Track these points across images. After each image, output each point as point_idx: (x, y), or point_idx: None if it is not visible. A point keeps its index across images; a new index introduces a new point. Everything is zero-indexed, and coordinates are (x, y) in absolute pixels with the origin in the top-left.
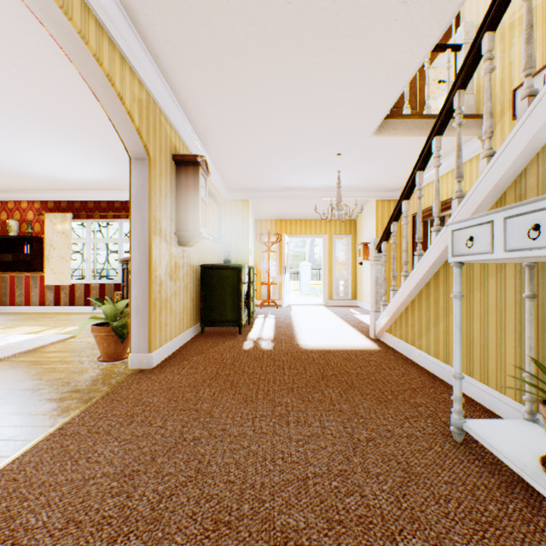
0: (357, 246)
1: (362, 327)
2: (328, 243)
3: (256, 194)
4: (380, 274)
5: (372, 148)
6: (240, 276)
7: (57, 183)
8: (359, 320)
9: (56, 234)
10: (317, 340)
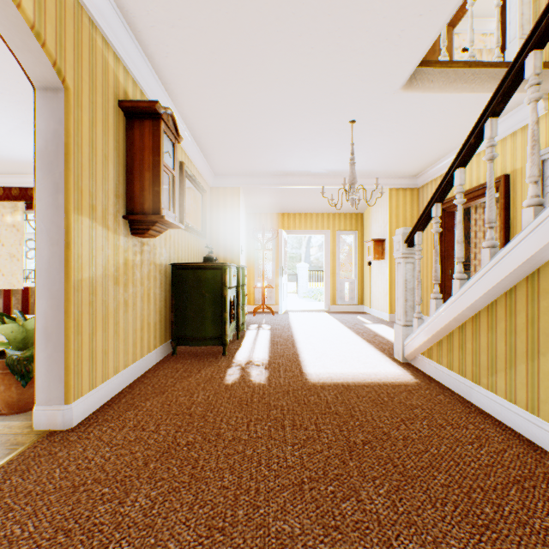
0: (364, 244)
1: (380, 342)
2: (331, 240)
3: (248, 181)
4: (410, 276)
5: (397, 111)
6: (223, 279)
7: (2, 164)
8: (373, 332)
9: (5, 227)
10: (328, 366)
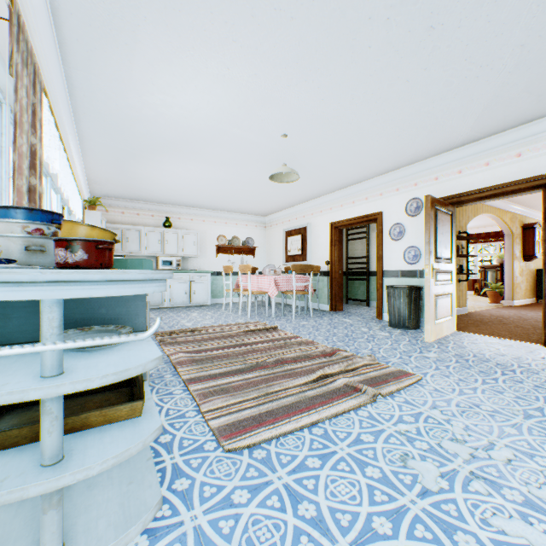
0: None
1: None
2: None
3: None
4: None
5: None
6: None
7: None
8: None
9: None
10: None
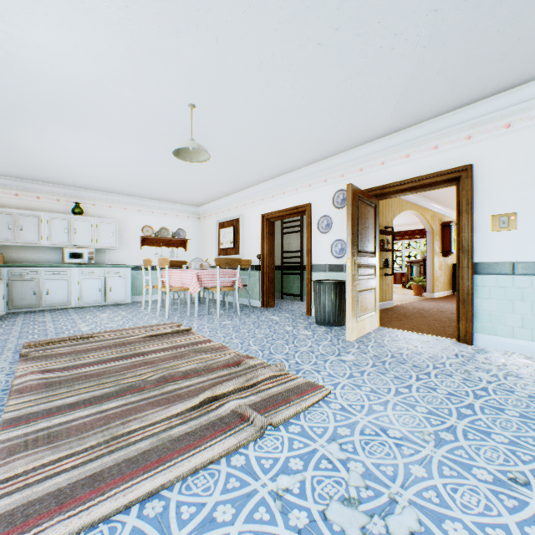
0: None
1: None
2: None
3: None
4: None
5: None
6: None
7: None
8: None
9: None
10: None
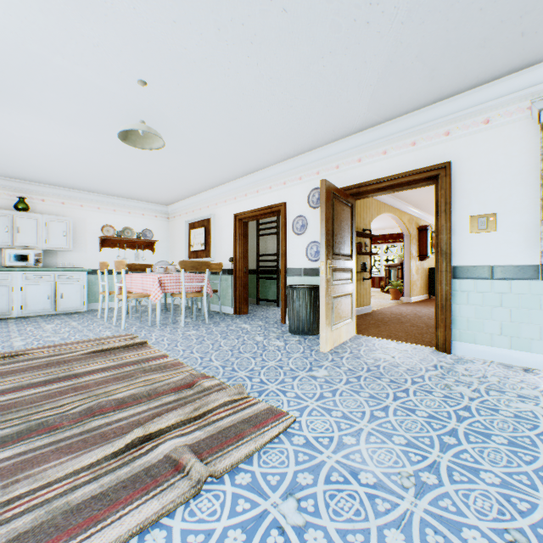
0: None
1: None
2: None
3: None
4: None
5: None
6: None
7: None
8: None
9: None
10: None
